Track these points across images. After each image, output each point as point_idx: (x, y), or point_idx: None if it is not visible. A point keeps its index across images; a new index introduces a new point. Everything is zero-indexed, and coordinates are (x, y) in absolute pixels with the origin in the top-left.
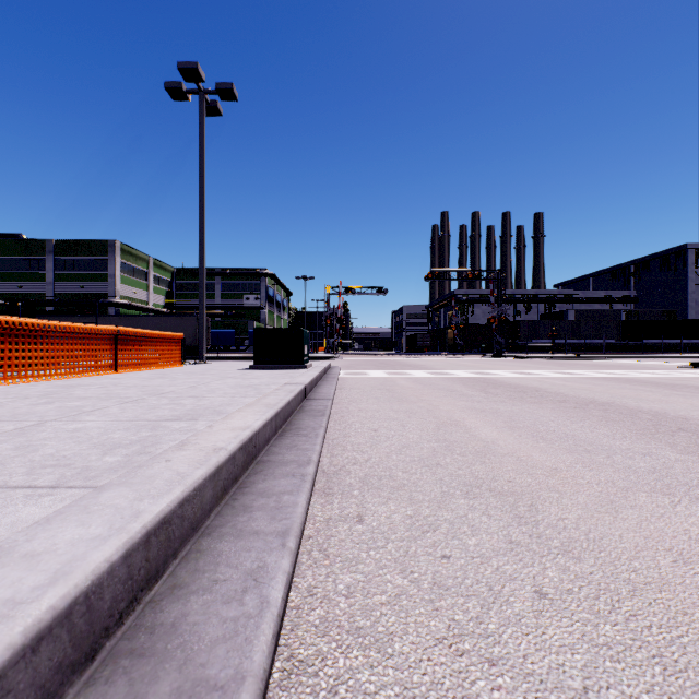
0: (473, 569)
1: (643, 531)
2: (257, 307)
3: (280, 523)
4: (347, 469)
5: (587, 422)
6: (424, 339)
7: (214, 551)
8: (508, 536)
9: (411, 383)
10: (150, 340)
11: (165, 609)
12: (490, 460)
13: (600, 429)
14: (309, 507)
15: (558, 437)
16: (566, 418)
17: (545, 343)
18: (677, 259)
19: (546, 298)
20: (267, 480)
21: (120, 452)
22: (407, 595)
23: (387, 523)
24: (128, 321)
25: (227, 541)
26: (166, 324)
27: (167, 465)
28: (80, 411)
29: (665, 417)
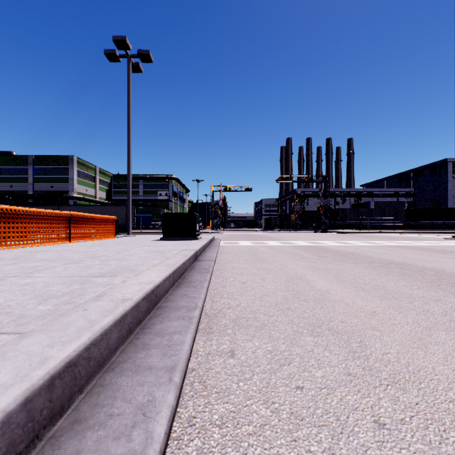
0: (322, 399)
1: (450, 364)
2: (166, 199)
3: (169, 359)
4: (223, 312)
5: (390, 276)
6: (276, 220)
7: (114, 385)
8: (346, 369)
9: (268, 250)
10: (93, 220)
11: (62, 446)
12: (326, 305)
13: (400, 282)
14: (194, 343)
15: (372, 287)
16: (375, 274)
17: (355, 223)
18: (441, 168)
19: (355, 194)
20: (163, 322)
21: (52, 302)
22: (270, 425)
23: (252, 357)
24: (81, 209)
25: (126, 376)
26: (106, 211)
27: (83, 314)
28: (35, 269)
29: (444, 273)
